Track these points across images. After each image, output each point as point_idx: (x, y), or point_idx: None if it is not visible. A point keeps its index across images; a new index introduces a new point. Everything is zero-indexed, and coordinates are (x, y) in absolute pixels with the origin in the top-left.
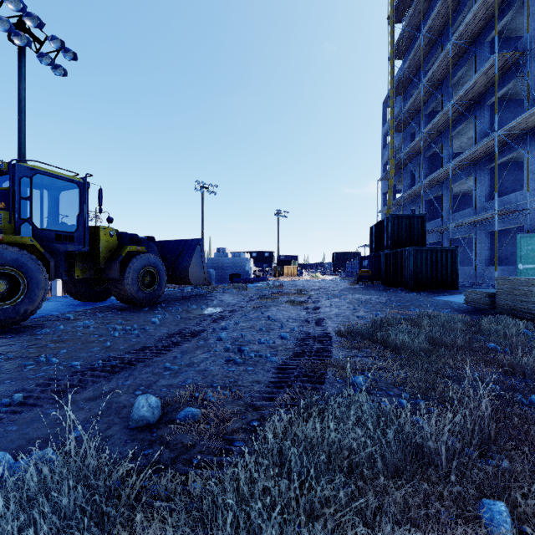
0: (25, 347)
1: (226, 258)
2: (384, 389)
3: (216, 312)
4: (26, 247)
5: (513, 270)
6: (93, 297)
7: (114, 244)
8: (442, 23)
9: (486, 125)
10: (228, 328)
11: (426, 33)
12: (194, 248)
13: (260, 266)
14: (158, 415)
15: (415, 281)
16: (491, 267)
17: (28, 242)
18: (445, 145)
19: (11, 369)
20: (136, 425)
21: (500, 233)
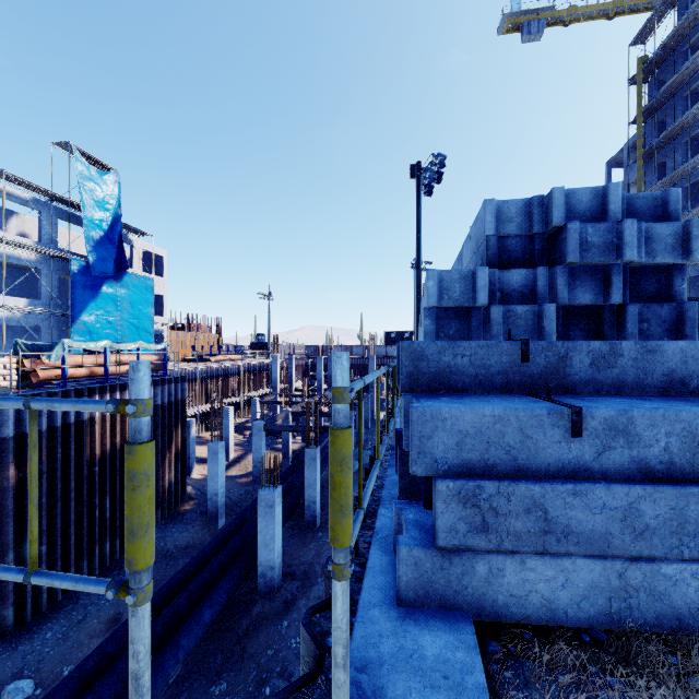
0: None
1: None
2: None
3: None
4: None
5: None
6: None
7: None
8: None
9: None
10: None
11: (694, 110)
12: None
13: None
14: None
15: None
16: None
17: None
18: None
19: None
20: None
21: None
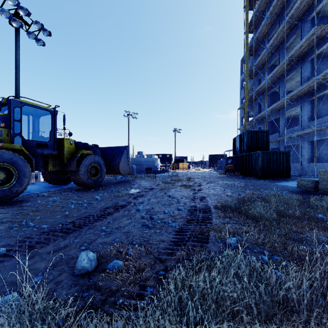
0: (14, 214)
1: (143, 158)
2: (250, 248)
3: (136, 192)
4: (17, 151)
5: (327, 165)
6: (60, 182)
7: (73, 149)
8: (279, 9)
9: (308, 73)
10: (144, 203)
11: (269, 15)
12: (123, 152)
13: (164, 163)
14: (94, 266)
15: (262, 172)
16: (312, 163)
17: (18, 147)
18: (281, 86)
19: (3, 229)
20: (79, 272)
21: (317, 142)
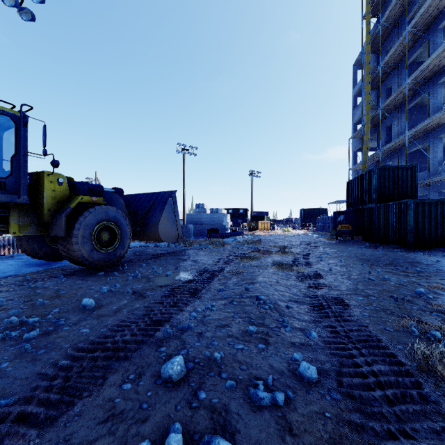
0: None
1: (205, 214)
2: None
3: (185, 280)
4: None
5: None
6: (50, 255)
7: (65, 194)
8: None
9: None
10: (193, 328)
11: None
12: (166, 201)
13: (235, 221)
14: None
15: (414, 238)
16: None
17: None
18: (433, 93)
19: None
20: None
21: None
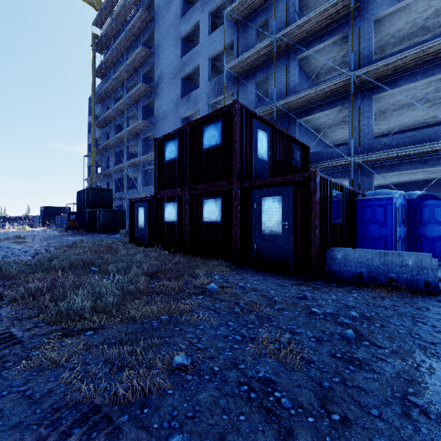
0: None
1: None
2: None
3: None
4: None
5: None
6: None
7: None
8: (123, 79)
9: (142, 148)
10: None
11: (115, 79)
12: None
13: None
14: None
15: (103, 228)
16: None
17: None
18: (125, 150)
19: None
20: None
21: None
